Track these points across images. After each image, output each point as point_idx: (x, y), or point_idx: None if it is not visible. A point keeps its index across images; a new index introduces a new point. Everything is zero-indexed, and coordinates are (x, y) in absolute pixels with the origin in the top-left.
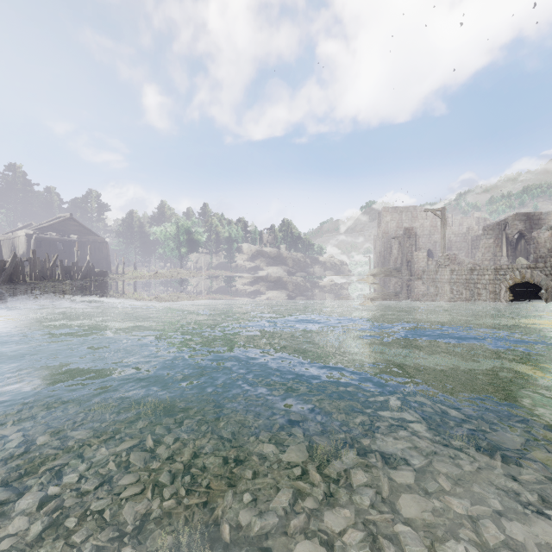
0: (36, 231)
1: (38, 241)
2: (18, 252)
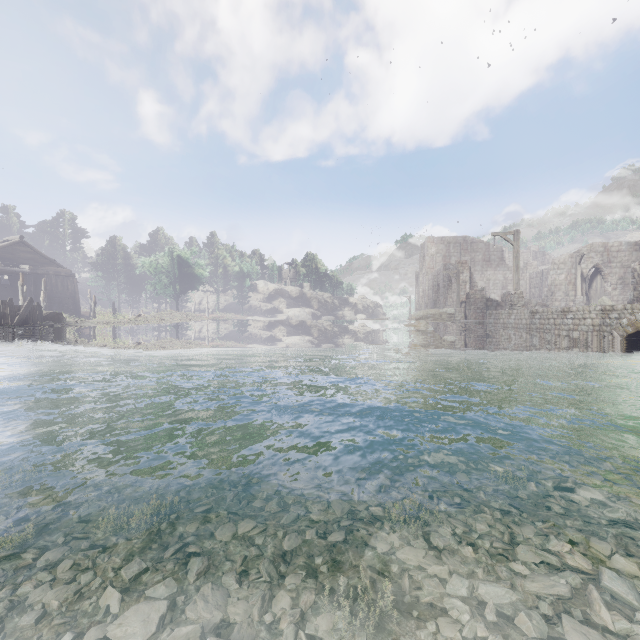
0: None
1: None
2: None
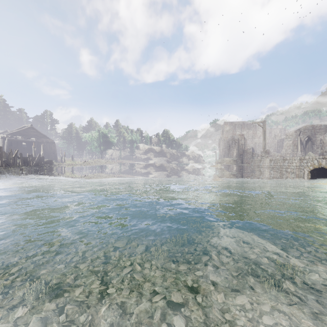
0: (8, 135)
1: (10, 142)
2: None
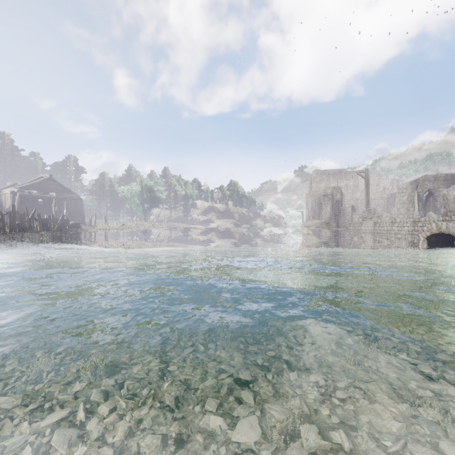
0: (20, 189)
1: (22, 198)
2: (4, 207)
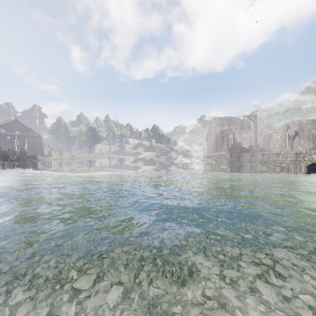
0: None
1: None
2: None
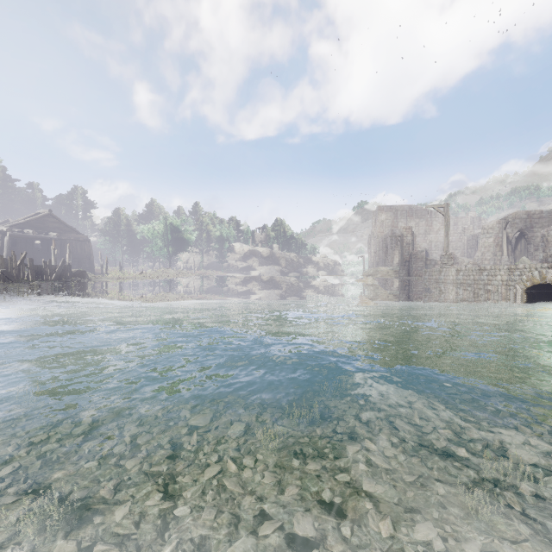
0: (11, 228)
1: (14, 239)
2: None
